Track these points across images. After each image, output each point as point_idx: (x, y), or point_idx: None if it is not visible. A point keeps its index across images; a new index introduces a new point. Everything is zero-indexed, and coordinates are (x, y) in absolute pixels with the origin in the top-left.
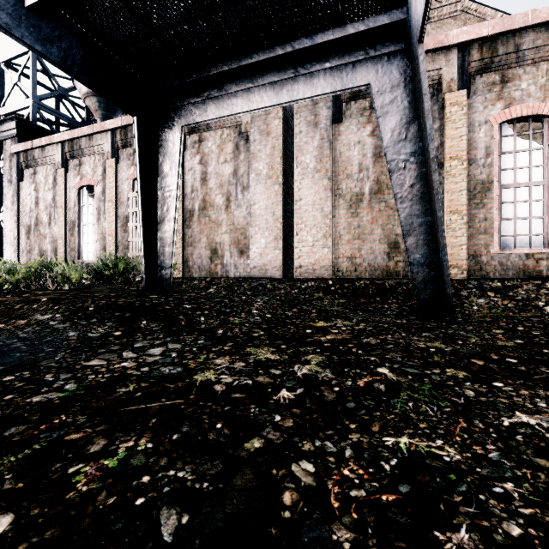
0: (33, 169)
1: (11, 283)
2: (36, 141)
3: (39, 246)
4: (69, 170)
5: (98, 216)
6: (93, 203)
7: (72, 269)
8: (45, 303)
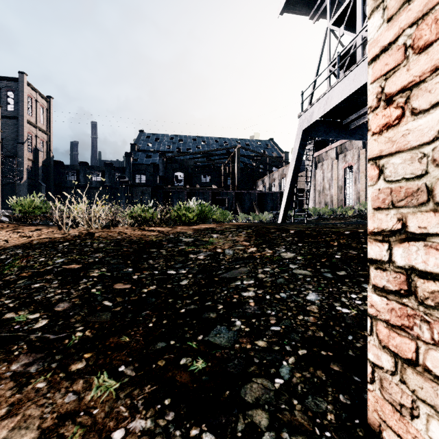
0: (321, 163)
1: (326, 215)
2: (323, 149)
3: (324, 200)
4: (339, 160)
5: (354, 181)
6: (352, 175)
7: (348, 208)
8: (350, 217)
